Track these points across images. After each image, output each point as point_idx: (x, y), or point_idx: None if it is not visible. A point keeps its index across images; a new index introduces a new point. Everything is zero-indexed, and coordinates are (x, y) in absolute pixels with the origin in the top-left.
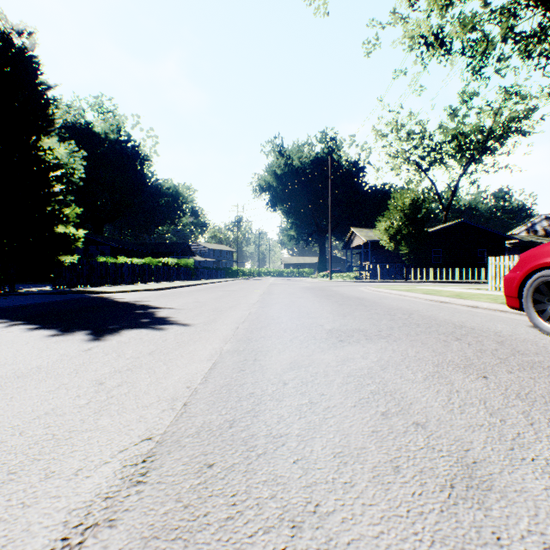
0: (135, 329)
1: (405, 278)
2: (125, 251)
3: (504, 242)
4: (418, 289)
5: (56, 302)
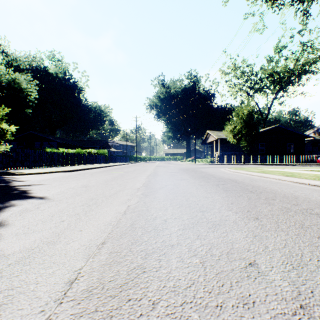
0: None
1: (243, 162)
2: (67, 145)
3: (304, 139)
4: (269, 170)
5: None
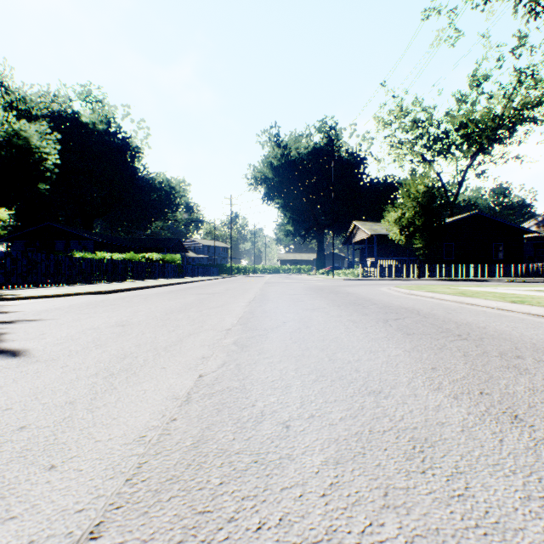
0: None
1: (418, 276)
2: (111, 246)
3: (522, 236)
4: (472, 291)
5: None
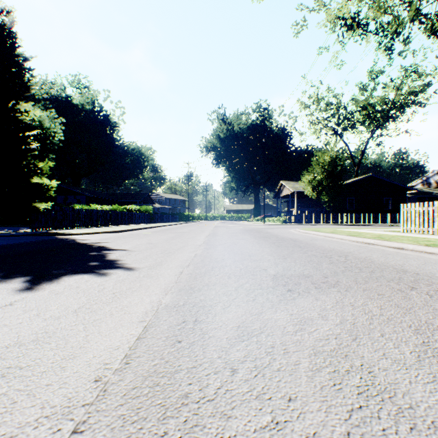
0: (77, 275)
1: (325, 222)
2: (98, 199)
3: (405, 192)
4: (341, 231)
5: (22, 244)
